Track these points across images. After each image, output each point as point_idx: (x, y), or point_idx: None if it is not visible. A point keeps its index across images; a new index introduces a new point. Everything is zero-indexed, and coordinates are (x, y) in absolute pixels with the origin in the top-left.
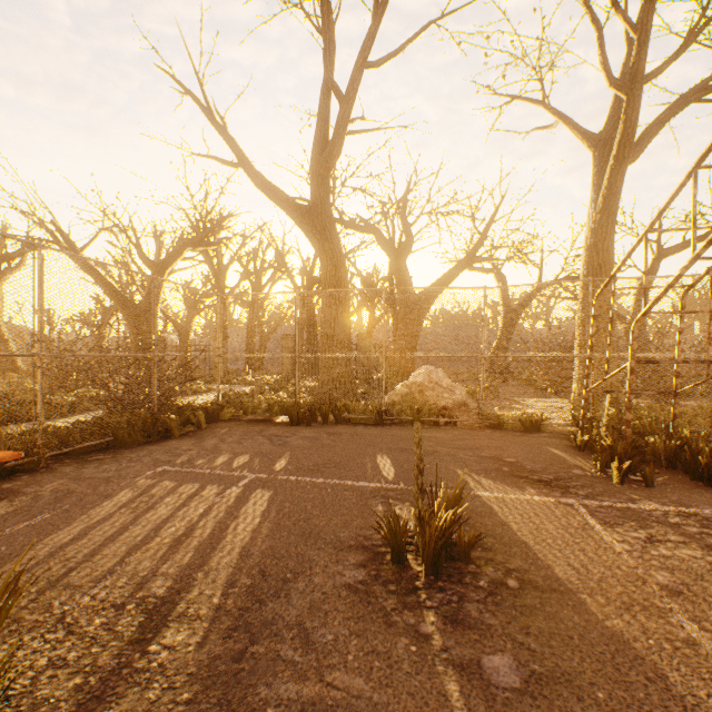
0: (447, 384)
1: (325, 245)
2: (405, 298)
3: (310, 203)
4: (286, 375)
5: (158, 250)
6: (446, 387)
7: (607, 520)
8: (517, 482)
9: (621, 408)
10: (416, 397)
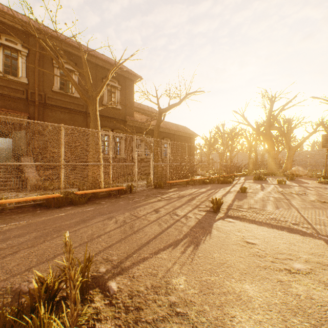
0: (302, 170)
1: (269, 141)
2: (291, 148)
3: (265, 132)
4: (250, 169)
5: (210, 136)
6: (301, 171)
7: (313, 180)
8: (305, 179)
9: (327, 171)
10: (293, 173)
